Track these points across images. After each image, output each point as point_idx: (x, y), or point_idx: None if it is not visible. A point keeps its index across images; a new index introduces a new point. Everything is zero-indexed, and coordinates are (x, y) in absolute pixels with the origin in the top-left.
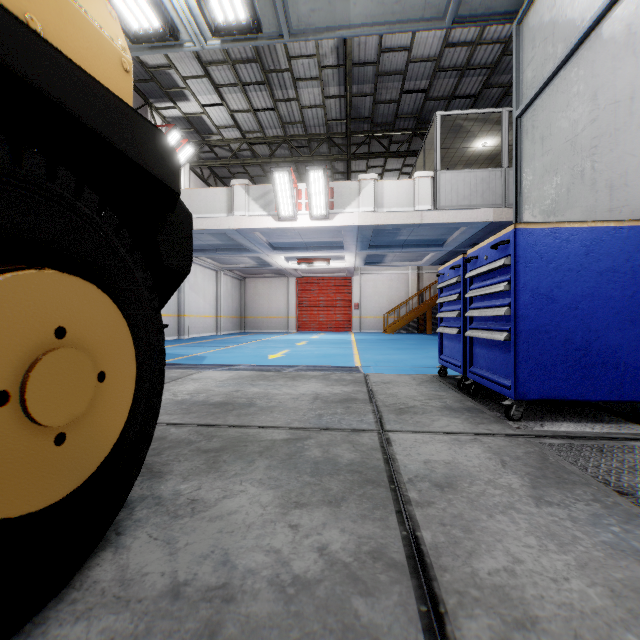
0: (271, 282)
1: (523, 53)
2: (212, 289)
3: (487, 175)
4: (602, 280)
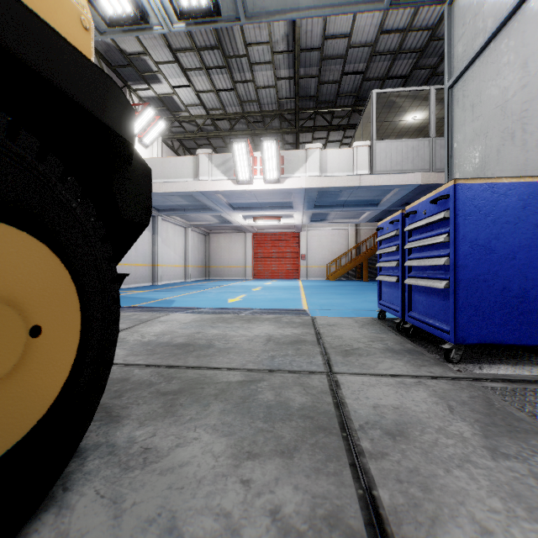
0: (231, 237)
1: (454, 30)
2: (181, 243)
3: (417, 144)
4: (537, 232)
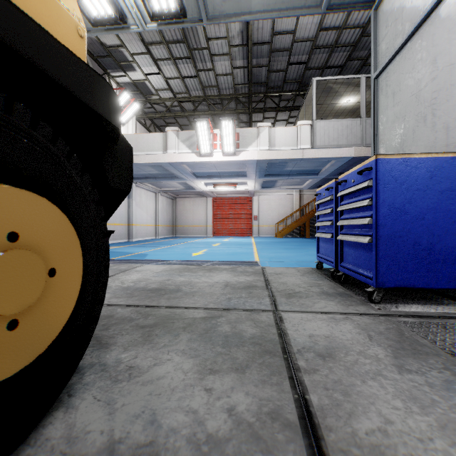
0: (194, 201)
1: (379, 31)
2: (152, 206)
3: (350, 123)
4: (442, 197)
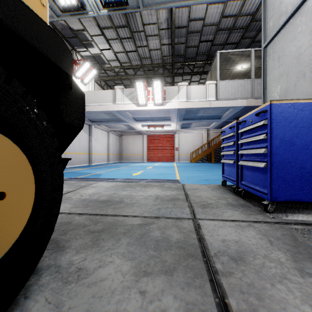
0: (135, 137)
1: (267, 13)
2: (105, 140)
3: (243, 82)
4: None
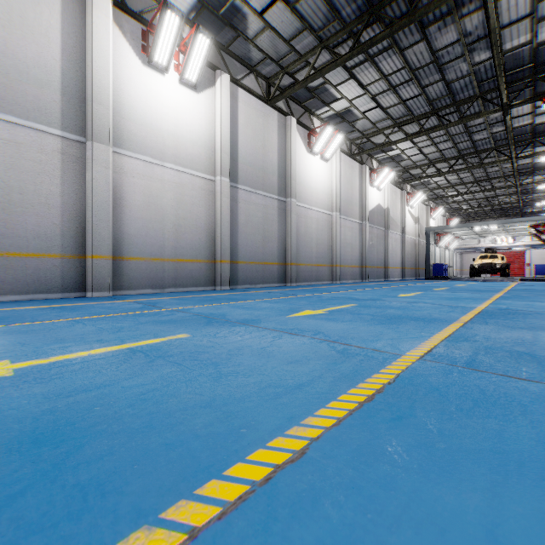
0: (476, 255)
1: None
2: (454, 260)
3: None
4: (541, 268)
